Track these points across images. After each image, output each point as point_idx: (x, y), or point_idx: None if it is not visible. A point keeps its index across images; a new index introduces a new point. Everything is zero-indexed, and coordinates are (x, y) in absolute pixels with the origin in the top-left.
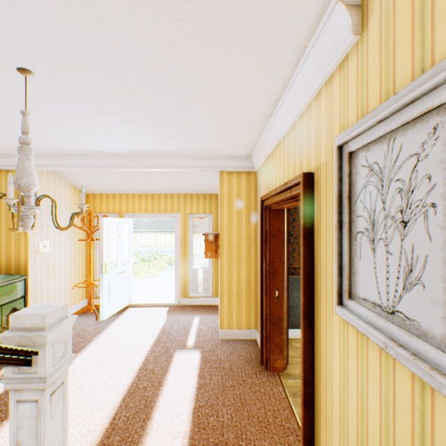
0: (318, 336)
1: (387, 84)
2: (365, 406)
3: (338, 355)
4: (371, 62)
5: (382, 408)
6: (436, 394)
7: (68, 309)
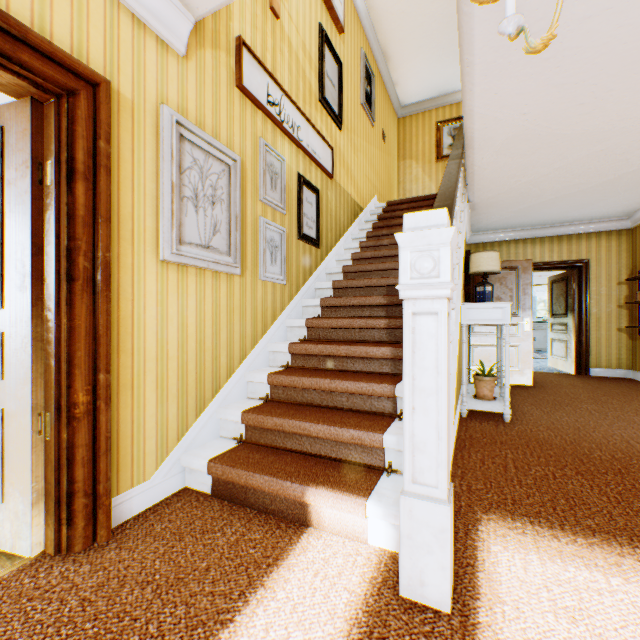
0: (116, 302)
1: (201, 121)
2: (186, 317)
3: (156, 300)
4: (191, 91)
5: (198, 306)
6: (221, 277)
7: (404, 224)
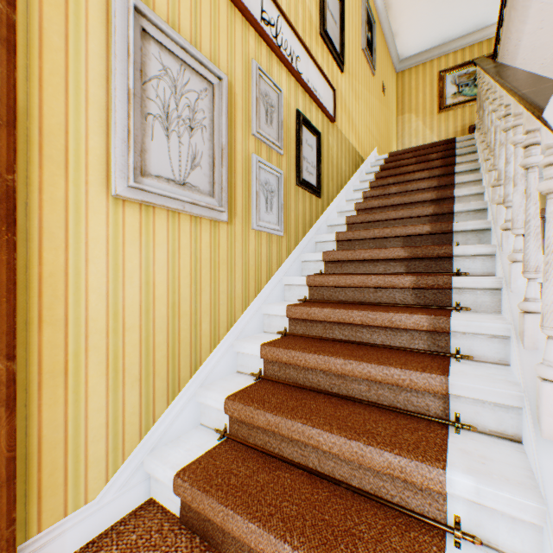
0: (36, 251)
1: (174, 21)
2: (153, 273)
3: (105, 250)
4: None
5: (170, 260)
6: (203, 224)
7: None
